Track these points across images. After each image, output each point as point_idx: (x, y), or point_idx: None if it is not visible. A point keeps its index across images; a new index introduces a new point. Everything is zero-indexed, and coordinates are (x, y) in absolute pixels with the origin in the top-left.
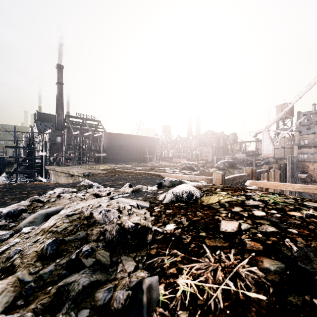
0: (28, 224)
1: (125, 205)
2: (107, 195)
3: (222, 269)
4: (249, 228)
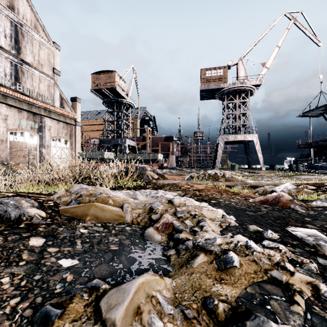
0: (134, 197)
1: (76, 192)
2: (170, 238)
3: (29, 194)
4: (3, 192)
